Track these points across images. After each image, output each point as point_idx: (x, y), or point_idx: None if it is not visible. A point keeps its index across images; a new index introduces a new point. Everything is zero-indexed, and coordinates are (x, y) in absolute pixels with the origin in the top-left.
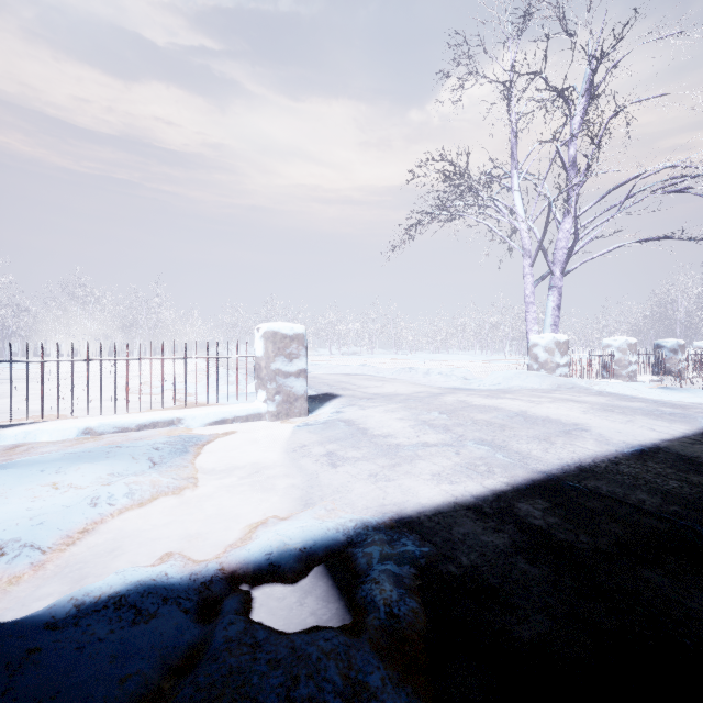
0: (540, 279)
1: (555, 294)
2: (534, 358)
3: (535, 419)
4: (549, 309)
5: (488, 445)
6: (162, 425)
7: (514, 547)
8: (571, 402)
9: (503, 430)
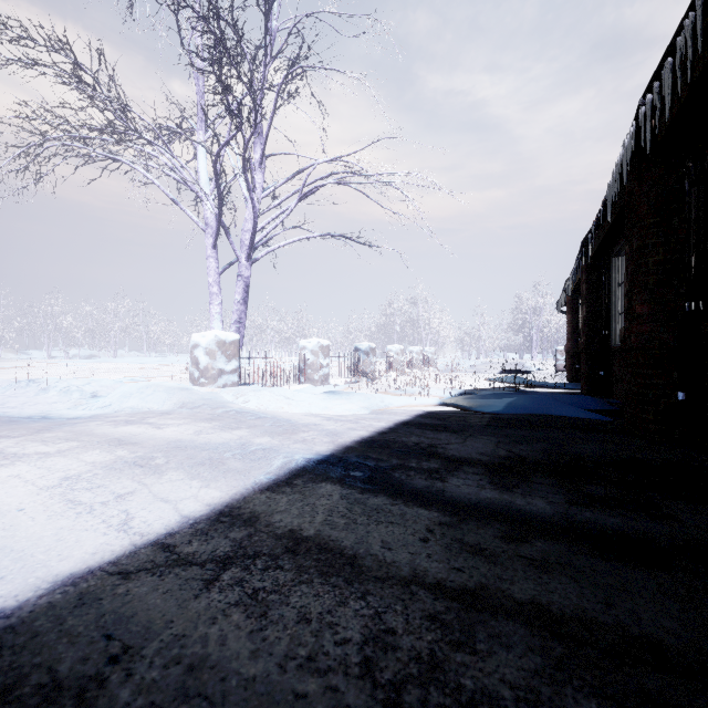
0: (229, 265)
1: (240, 285)
2: (196, 363)
3: None
4: (235, 302)
5: None
6: None
7: None
8: (99, 449)
9: None
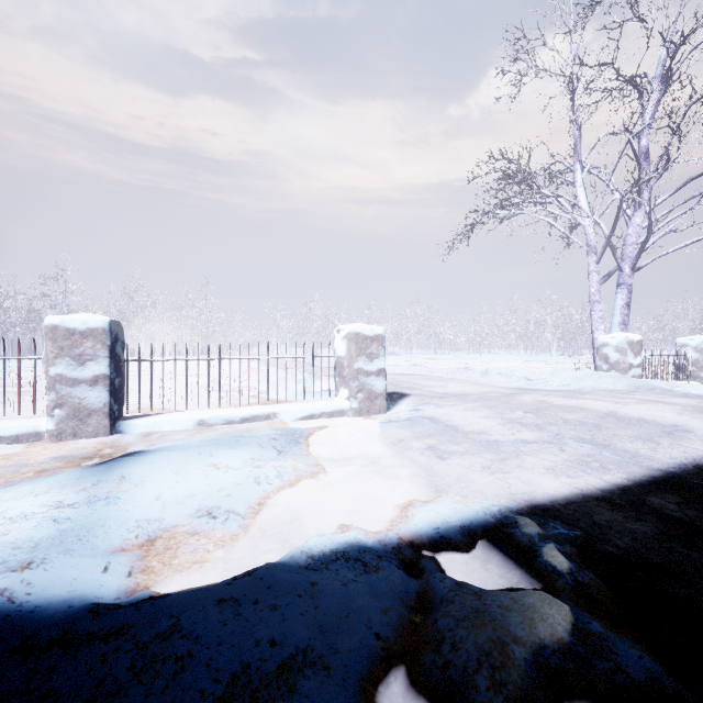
0: (607, 276)
1: (624, 292)
2: (603, 358)
3: (628, 419)
4: (618, 307)
5: (590, 443)
6: (260, 419)
7: (663, 534)
8: (660, 404)
9: (599, 429)
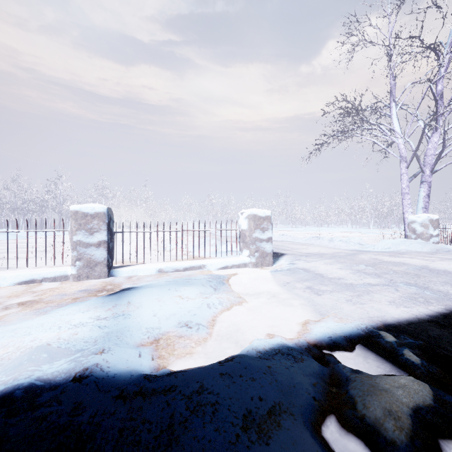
0: (413, 176)
1: (425, 187)
2: (412, 231)
3: (437, 271)
4: (421, 197)
5: (414, 286)
6: (195, 268)
7: None
8: None
9: (419, 277)
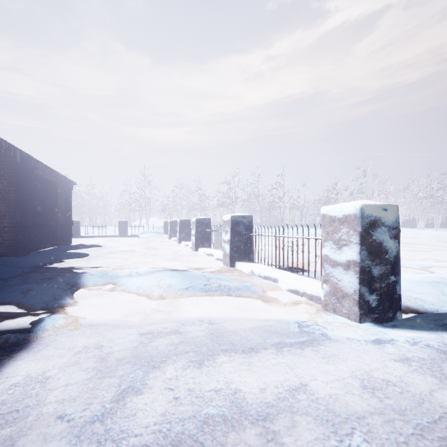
0: None
1: None
2: None
3: None
4: None
5: None
6: (272, 280)
7: None
8: None
9: None
